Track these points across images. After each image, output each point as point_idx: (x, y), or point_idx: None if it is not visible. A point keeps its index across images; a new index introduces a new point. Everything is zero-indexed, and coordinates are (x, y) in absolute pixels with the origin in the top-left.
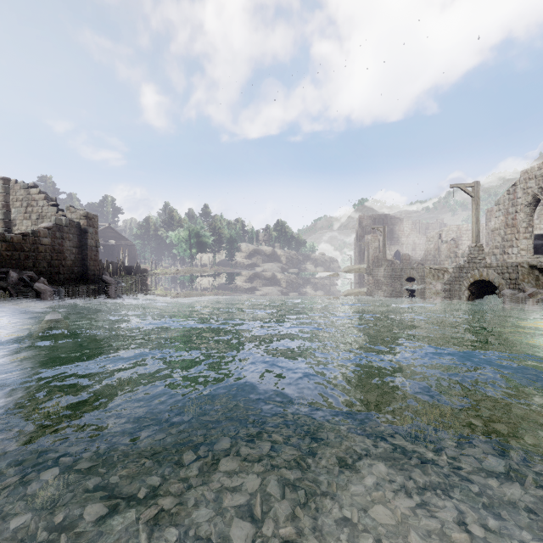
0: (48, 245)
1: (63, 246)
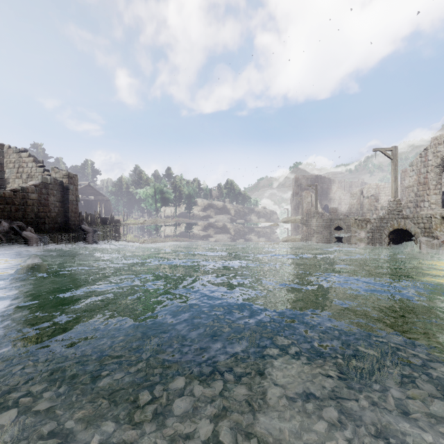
0: (36, 200)
1: (48, 200)
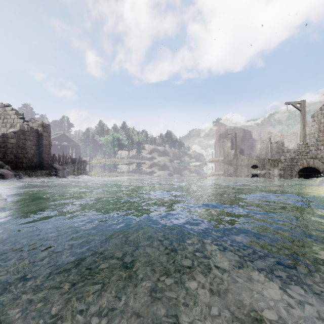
0: (15, 144)
1: (25, 144)
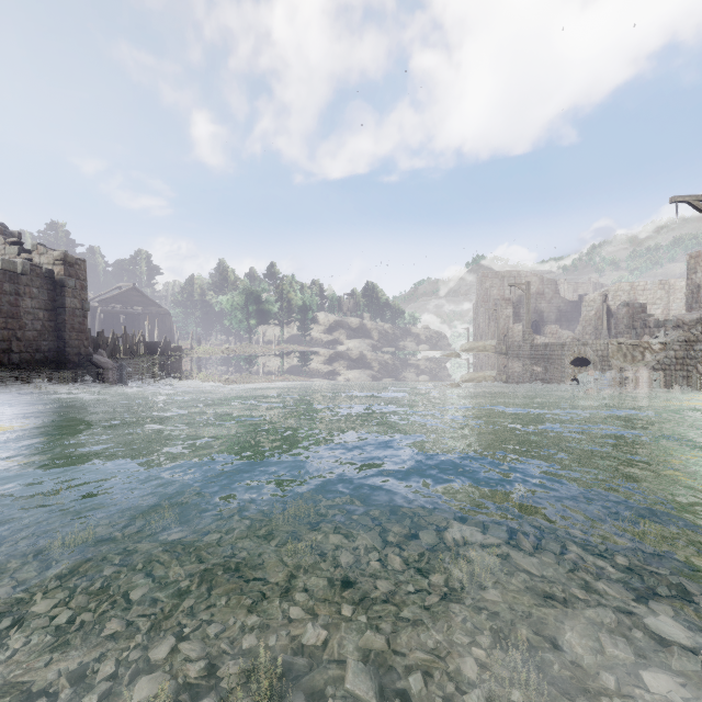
0: None
1: (18, 307)
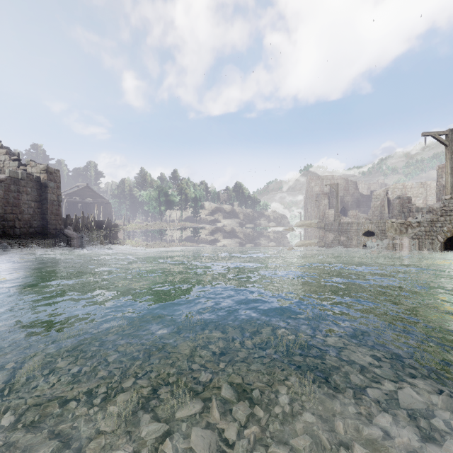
0: (1, 198)
1: (19, 199)
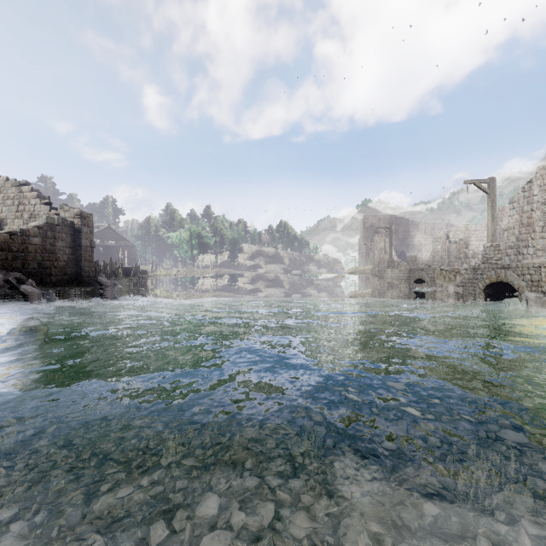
0: (39, 245)
1: (55, 246)
